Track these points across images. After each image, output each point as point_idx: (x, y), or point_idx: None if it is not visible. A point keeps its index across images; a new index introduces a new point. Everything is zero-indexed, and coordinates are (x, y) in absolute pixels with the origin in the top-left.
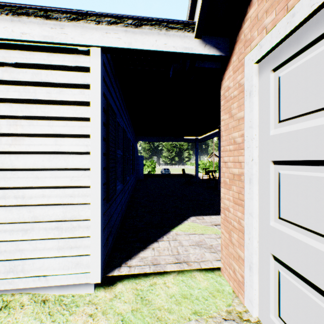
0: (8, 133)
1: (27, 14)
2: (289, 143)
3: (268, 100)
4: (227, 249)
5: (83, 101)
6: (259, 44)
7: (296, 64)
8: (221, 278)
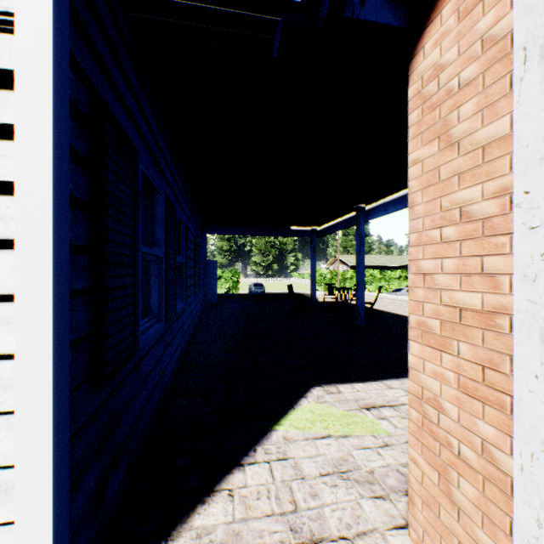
0: None
1: None
2: None
3: None
4: (433, 513)
5: None
6: None
7: None
8: None
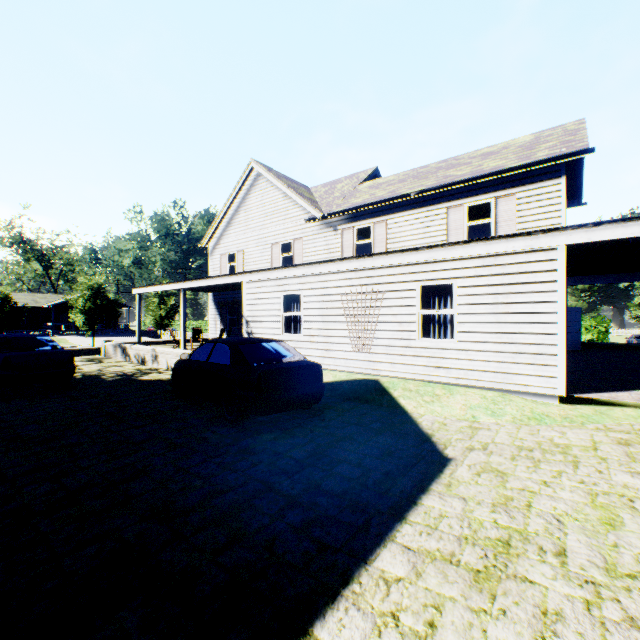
0: (502, 303)
1: (516, 237)
2: None
3: None
4: None
5: (551, 280)
6: None
7: None
8: None
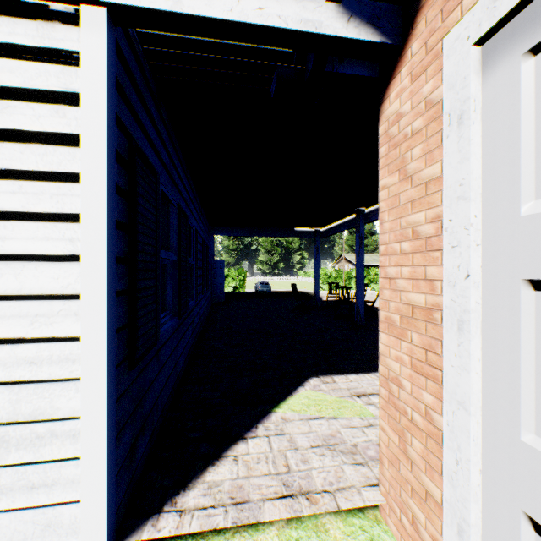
0: None
1: None
2: None
3: (515, 129)
4: (395, 469)
5: (63, 133)
6: None
7: None
8: (382, 527)
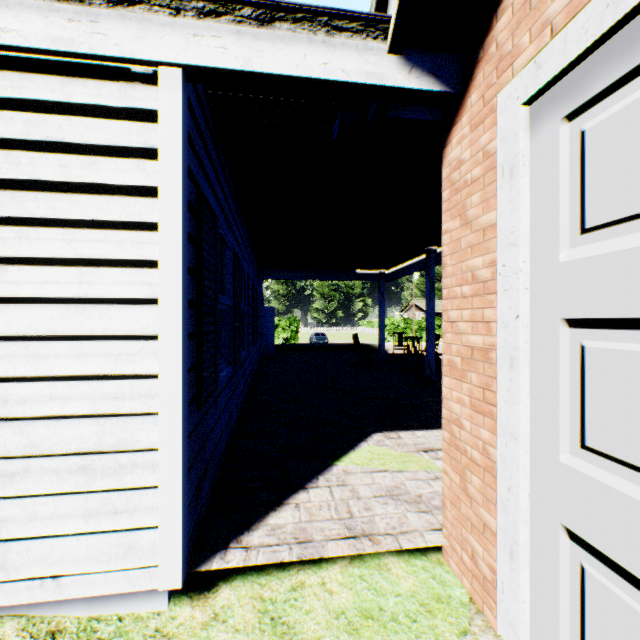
0: None
1: None
2: (608, 278)
3: (555, 185)
4: (457, 508)
5: (143, 186)
6: (534, 61)
7: (628, 98)
8: (444, 568)
